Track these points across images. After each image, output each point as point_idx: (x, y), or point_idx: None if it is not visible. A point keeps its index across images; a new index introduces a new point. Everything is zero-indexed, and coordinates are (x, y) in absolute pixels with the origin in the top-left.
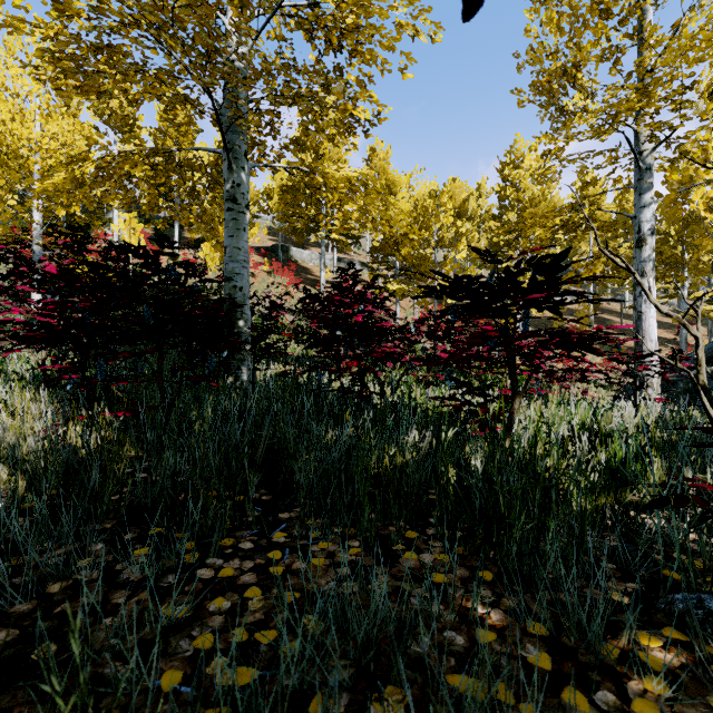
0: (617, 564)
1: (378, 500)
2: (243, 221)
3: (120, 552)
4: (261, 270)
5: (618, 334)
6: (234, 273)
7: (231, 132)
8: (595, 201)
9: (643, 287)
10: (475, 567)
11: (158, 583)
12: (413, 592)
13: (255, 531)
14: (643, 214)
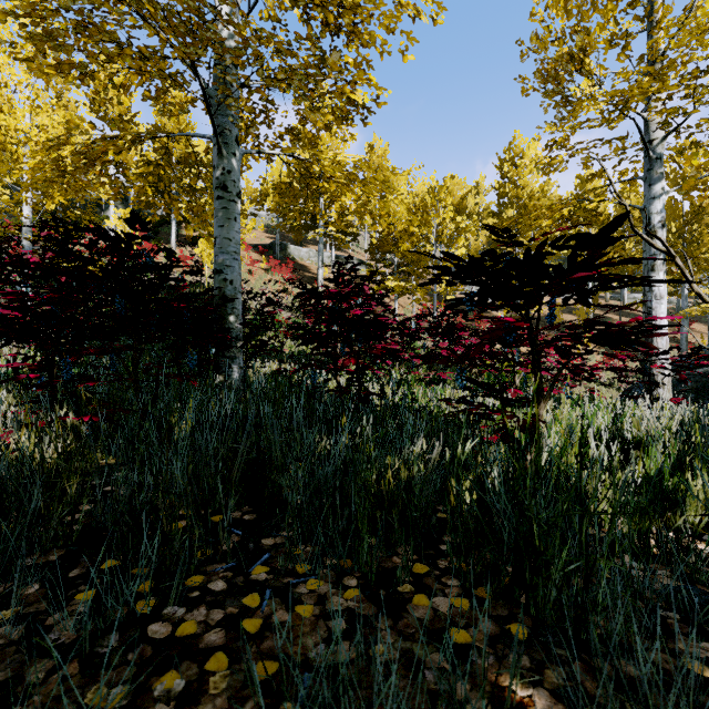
0: (680, 612)
1: (379, 525)
2: (234, 210)
3: (58, 596)
4: (258, 267)
5: (669, 326)
6: (224, 265)
7: (221, 115)
8: (601, 193)
9: (685, 274)
10: (502, 618)
11: (95, 647)
12: (428, 659)
13: (231, 565)
14: (653, 205)
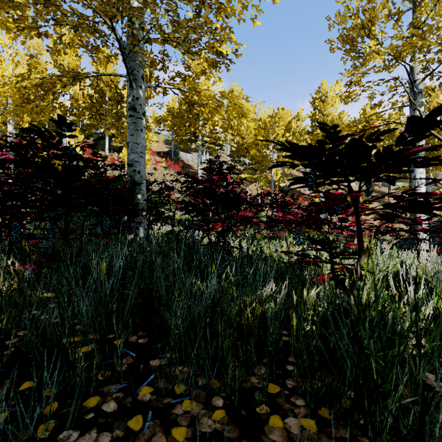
0: None
1: (240, 352)
2: (140, 124)
3: None
4: (160, 166)
5: None
6: (134, 161)
7: (132, 60)
8: (381, 116)
9: None
10: (345, 440)
11: None
12: None
13: (123, 386)
14: None
